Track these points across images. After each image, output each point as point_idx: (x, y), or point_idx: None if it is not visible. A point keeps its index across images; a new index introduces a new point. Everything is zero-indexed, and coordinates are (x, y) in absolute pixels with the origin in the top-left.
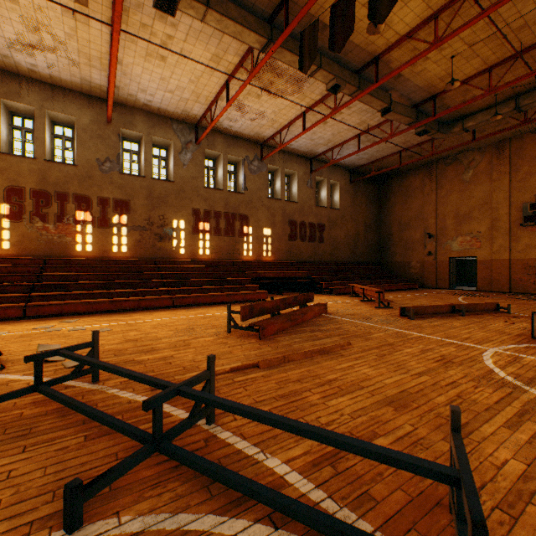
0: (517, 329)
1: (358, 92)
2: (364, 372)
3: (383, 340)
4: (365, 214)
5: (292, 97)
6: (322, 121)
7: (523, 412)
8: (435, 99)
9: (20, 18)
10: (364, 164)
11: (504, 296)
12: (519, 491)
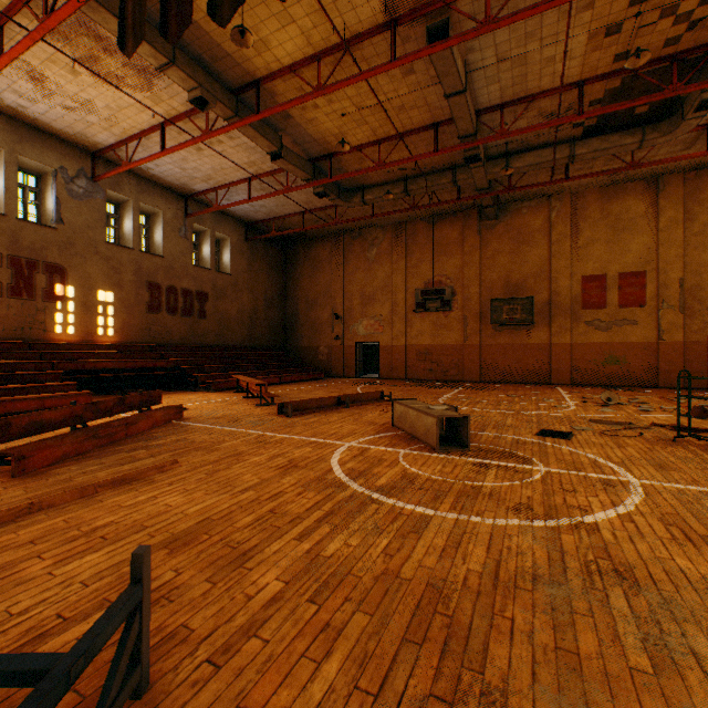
0: (386, 418)
1: (237, 119)
2: (168, 502)
3: (233, 449)
4: (267, 285)
5: (140, 94)
6: (189, 143)
7: (328, 514)
8: (333, 159)
9: None
10: (264, 220)
11: (400, 383)
12: (254, 623)
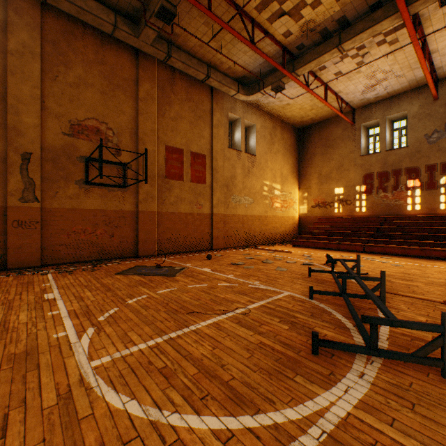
0: None
1: None
2: None
3: None
4: None
5: None
6: None
7: None
8: None
9: (363, 77)
10: None
11: None
12: None
